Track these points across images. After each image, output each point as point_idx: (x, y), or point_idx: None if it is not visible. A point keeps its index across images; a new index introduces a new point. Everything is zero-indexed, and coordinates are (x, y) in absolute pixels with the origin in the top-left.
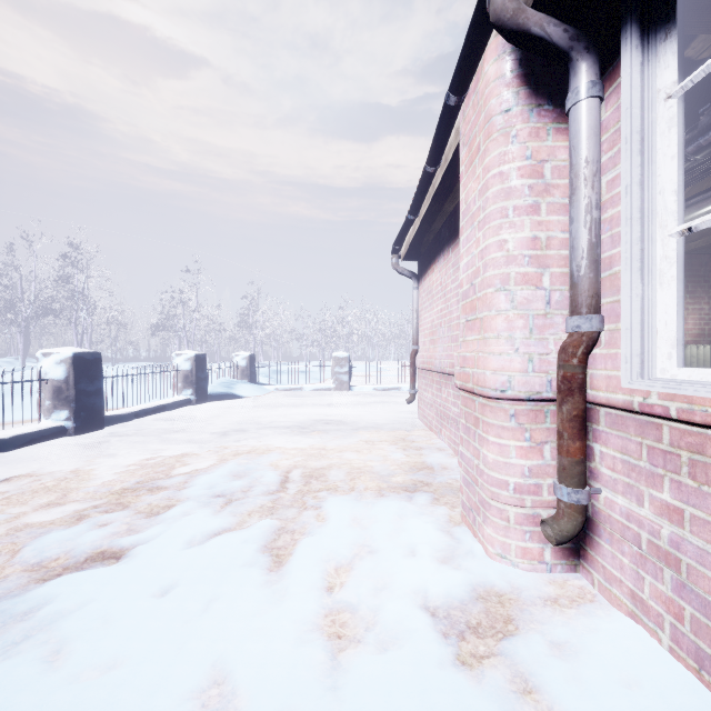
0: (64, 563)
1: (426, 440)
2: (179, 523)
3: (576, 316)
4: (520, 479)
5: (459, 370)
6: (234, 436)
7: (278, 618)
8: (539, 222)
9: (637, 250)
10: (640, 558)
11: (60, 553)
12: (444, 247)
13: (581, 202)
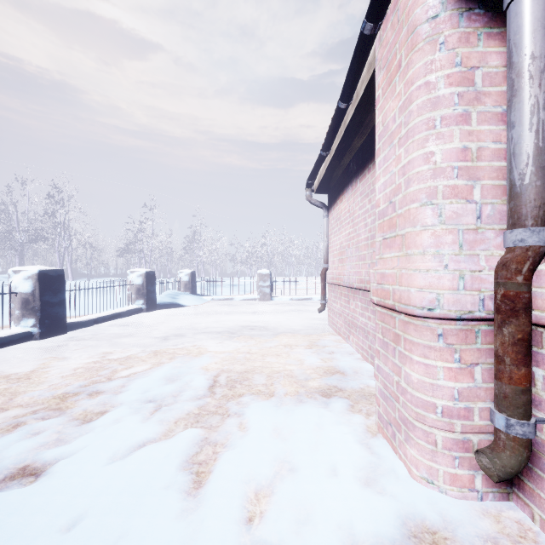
0: None
1: (336, 345)
2: (106, 434)
3: (519, 228)
4: (449, 402)
5: (376, 286)
6: (174, 340)
7: None
8: (469, 132)
9: None
10: None
11: None
12: (352, 179)
13: (525, 103)
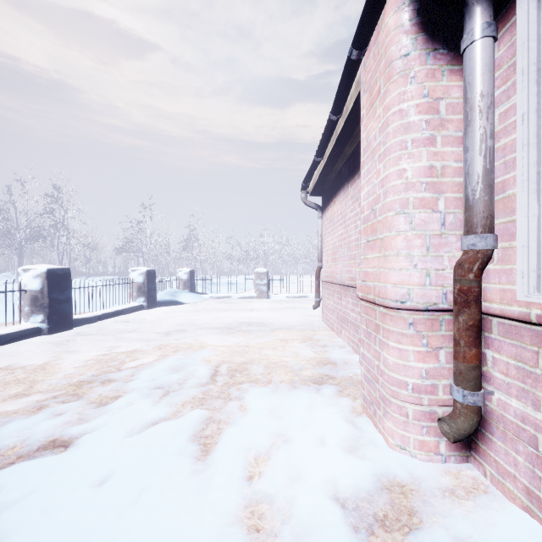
0: (19, 452)
1: (329, 339)
2: (122, 414)
3: (471, 235)
4: (418, 380)
5: (361, 283)
6: (176, 335)
7: (201, 510)
8: (435, 153)
9: (533, 173)
10: (536, 458)
11: (17, 442)
12: (344, 183)
13: (476, 132)
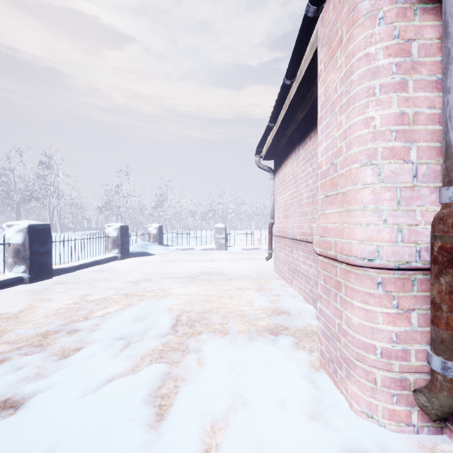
0: None
1: (281, 288)
2: (80, 369)
3: None
4: (387, 344)
5: (319, 239)
6: (143, 284)
7: None
8: (406, 98)
9: None
10: None
11: None
12: (295, 146)
13: None
